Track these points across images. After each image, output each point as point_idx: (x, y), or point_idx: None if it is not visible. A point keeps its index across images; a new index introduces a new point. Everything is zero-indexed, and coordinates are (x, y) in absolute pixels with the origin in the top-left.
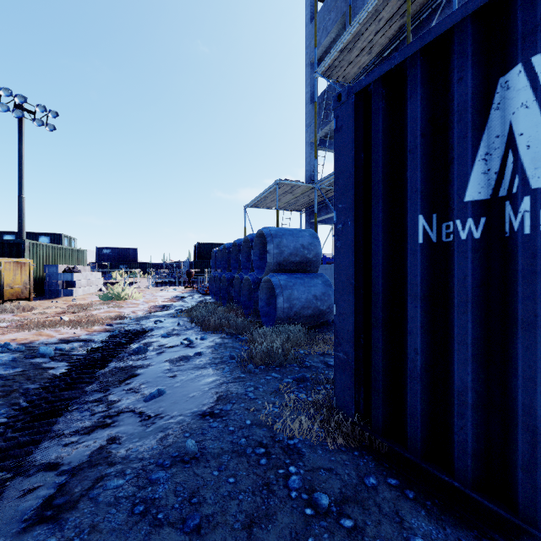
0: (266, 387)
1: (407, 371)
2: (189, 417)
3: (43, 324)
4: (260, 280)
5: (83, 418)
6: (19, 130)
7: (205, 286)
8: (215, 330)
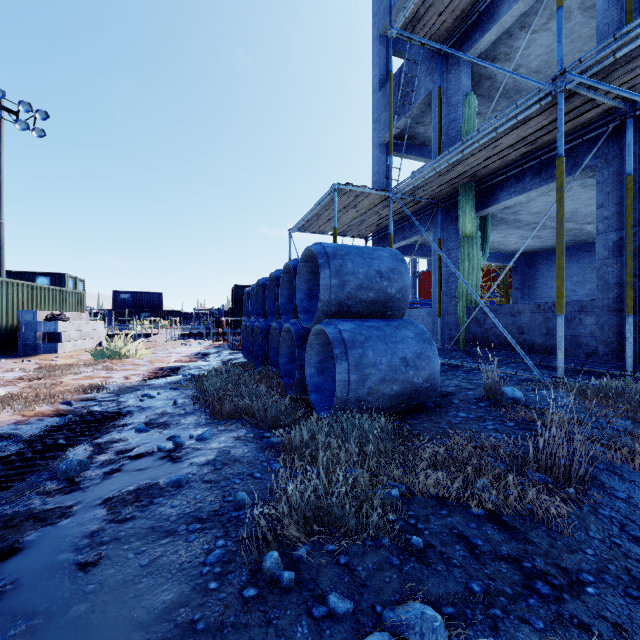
0: None
1: None
2: None
3: None
4: (308, 331)
5: None
6: None
7: (237, 340)
8: (230, 418)
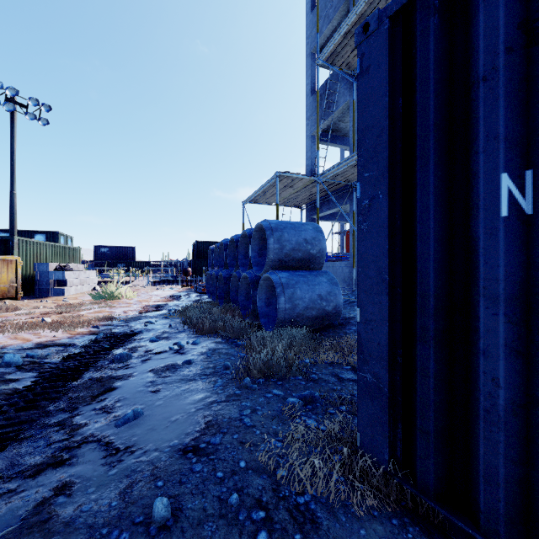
0: (266, 409)
1: (477, 410)
2: (166, 453)
3: (21, 326)
4: (259, 278)
5: (33, 452)
6: (11, 124)
7: (202, 285)
8: (210, 334)
